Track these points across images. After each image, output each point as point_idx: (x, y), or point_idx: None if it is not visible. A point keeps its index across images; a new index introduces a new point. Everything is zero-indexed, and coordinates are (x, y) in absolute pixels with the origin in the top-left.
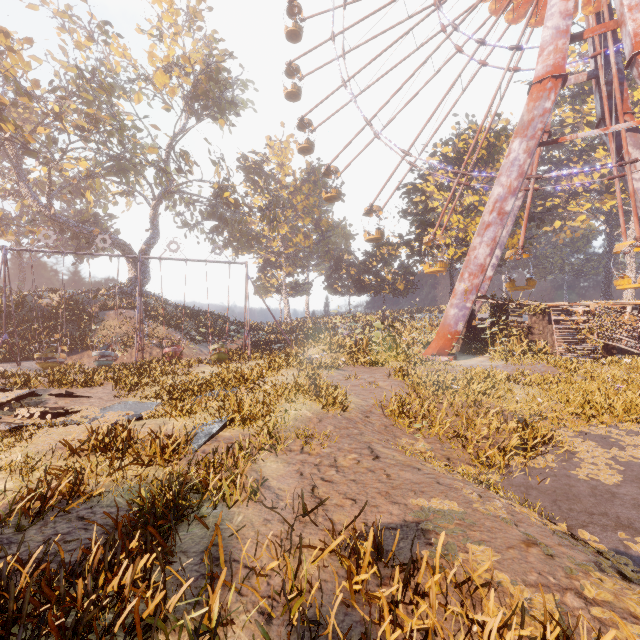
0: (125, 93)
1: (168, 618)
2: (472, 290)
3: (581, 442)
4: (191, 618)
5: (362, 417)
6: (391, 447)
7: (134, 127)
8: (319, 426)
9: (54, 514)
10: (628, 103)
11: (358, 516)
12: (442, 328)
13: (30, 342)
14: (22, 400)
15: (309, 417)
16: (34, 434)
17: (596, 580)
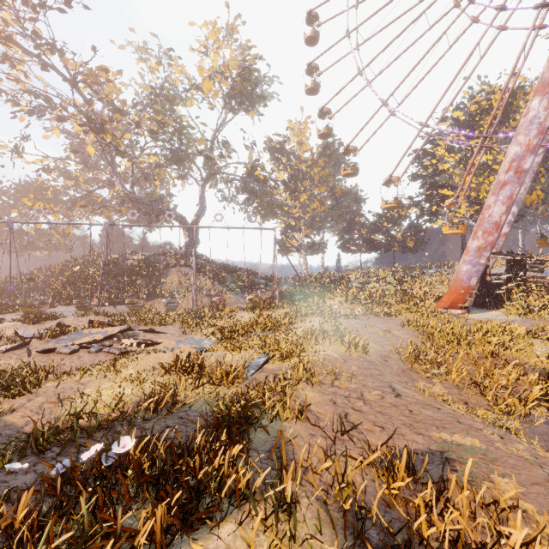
0: (182, 101)
1: (255, 490)
2: (486, 247)
3: None
4: (274, 491)
5: (381, 361)
6: (410, 388)
7: (189, 126)
8: (344, 366)
9: (163, 413)
10: None
11: (388, 440)
12: (454, 283)
13: (121, 291)
14: (123, 333)
15: (335, 358)
16: (138, 357)
17: None
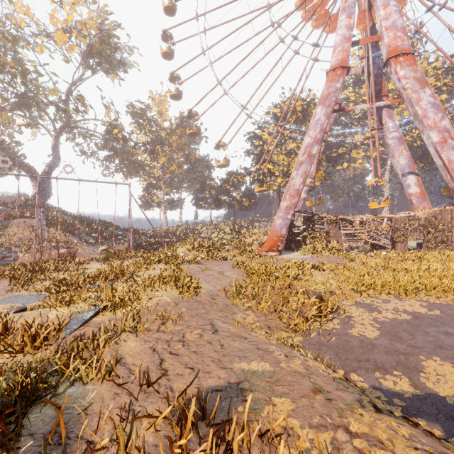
0: (28, 44)
1: None
2: (291, 207)
3: (356, 309)
4: None
5: (210, 299)
6: (228, 321)
7: (35, 72)
8: (175, 309)
9: None
10: (385, 89)
11: (191, 384)
12: (272, 233)
13: None
14: None
15: (168, 302)
16: None
17: (358, 416)
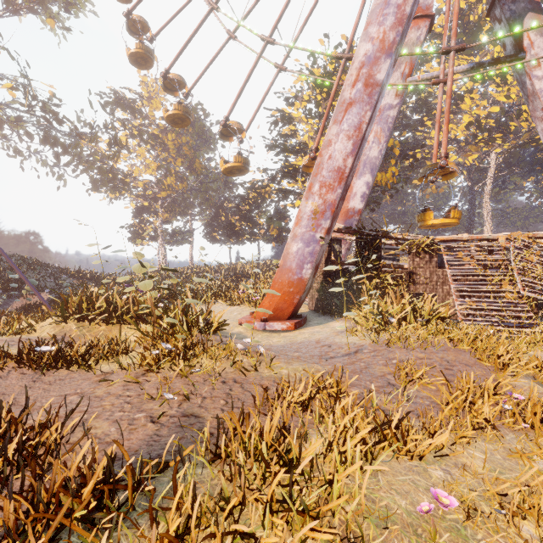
0: None
1: None
2: (325, 211)
3: None
4: None
5: None
6: None
7: None
8: None
9: None
10: None
11: None
12: (280, 274)
13: None
14: None
15: None
16: None
17: None
